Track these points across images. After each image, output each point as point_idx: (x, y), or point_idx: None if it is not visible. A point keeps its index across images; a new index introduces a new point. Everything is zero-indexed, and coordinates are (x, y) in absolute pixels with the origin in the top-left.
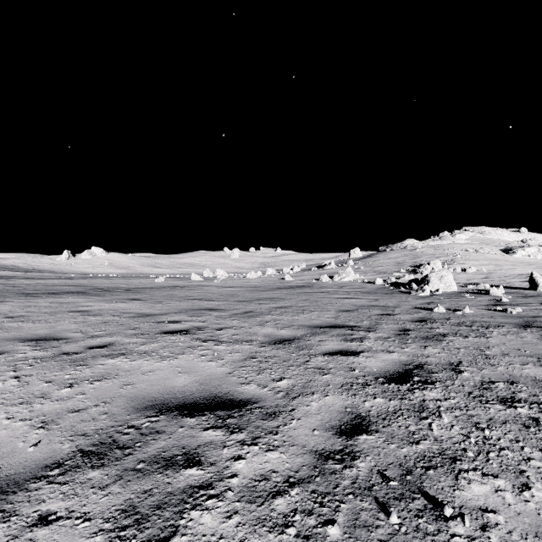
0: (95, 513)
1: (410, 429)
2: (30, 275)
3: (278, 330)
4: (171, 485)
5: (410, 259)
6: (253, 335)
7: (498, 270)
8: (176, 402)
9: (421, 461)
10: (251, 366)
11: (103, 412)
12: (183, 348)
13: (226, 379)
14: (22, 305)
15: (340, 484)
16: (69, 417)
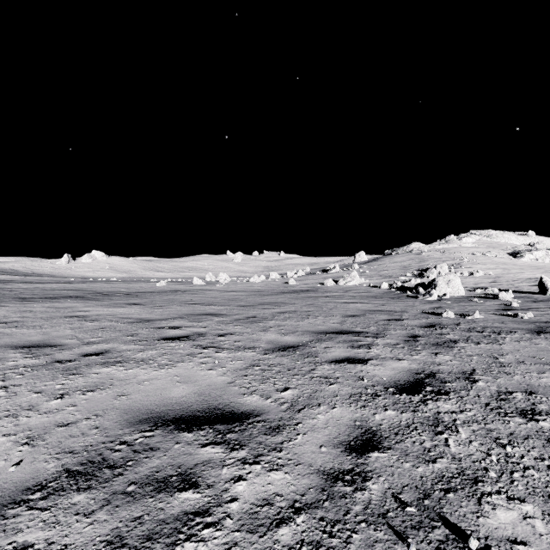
0: (77, 545)
1: (425, 446)
2: (28, 279)
3: (282, 336)
4: (164, 511)
5: (416, 263)
6: (256, 342)
7: (506, 274)
8: (173, 415)
9: (439, 482)
10: (253, 375)
11: (94, 425)
12: (182, 355)
13: (227, 389)
14: (17, 310)
15: (350, 510)
16: (57, 431)
